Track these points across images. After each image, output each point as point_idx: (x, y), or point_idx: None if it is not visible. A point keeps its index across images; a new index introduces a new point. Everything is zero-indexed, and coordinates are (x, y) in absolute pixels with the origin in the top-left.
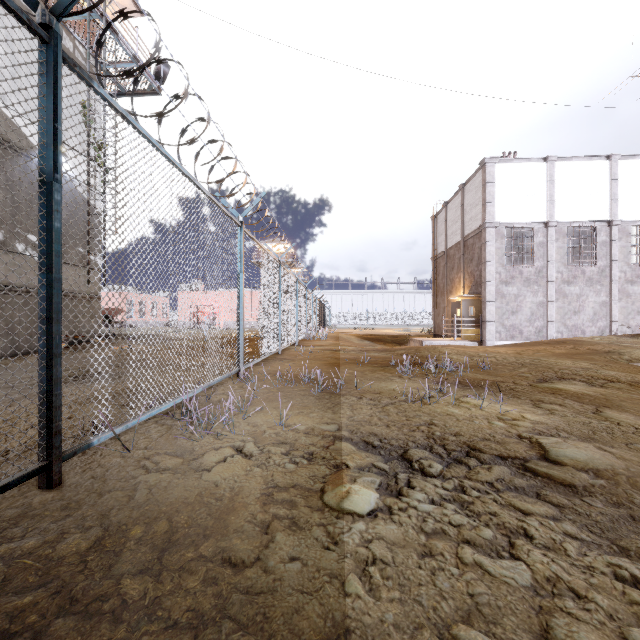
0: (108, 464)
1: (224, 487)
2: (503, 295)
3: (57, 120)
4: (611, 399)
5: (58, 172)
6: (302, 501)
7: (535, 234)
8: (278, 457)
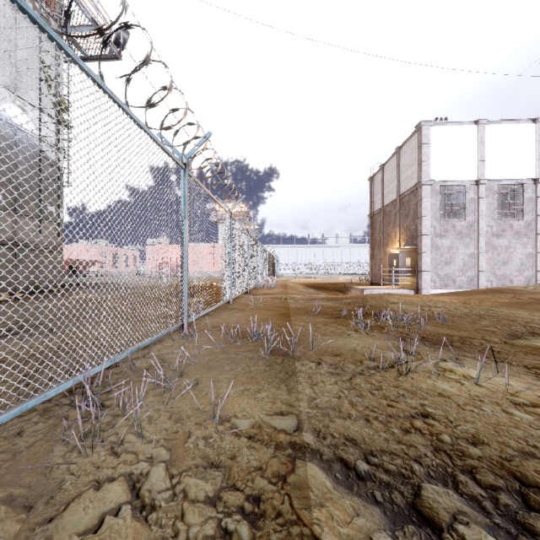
0: None
1: None
2: (437, 247)
3: None
4: None
5: None
6: None
7: (467, 191)
8: (197, 516)
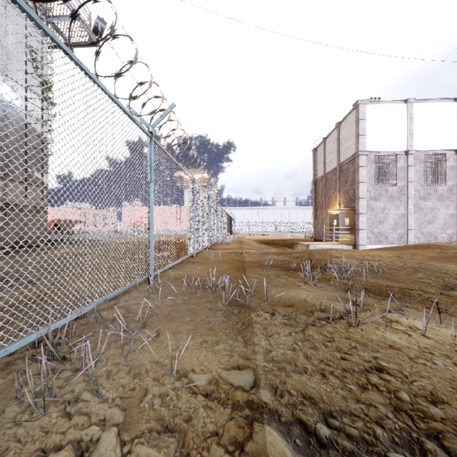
0: None
1: None
2: (372, 208)
3: None
4: None
5: None
6: None
7: (398, 160)
8: None
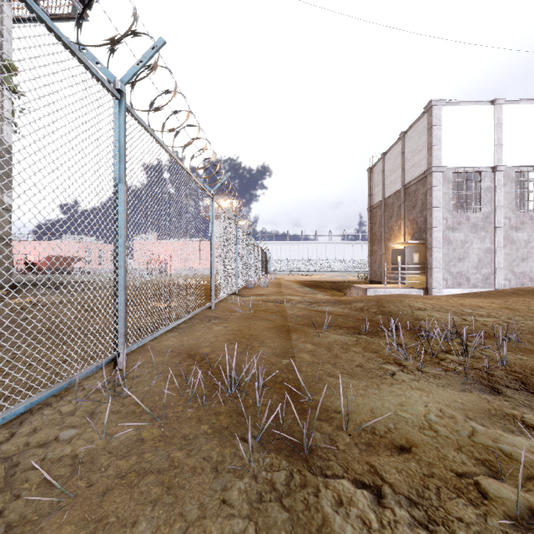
0: None
1: None
2: (450, 241)
3: None
4: None
5: None
6: None
7: (482, 179)
8: None
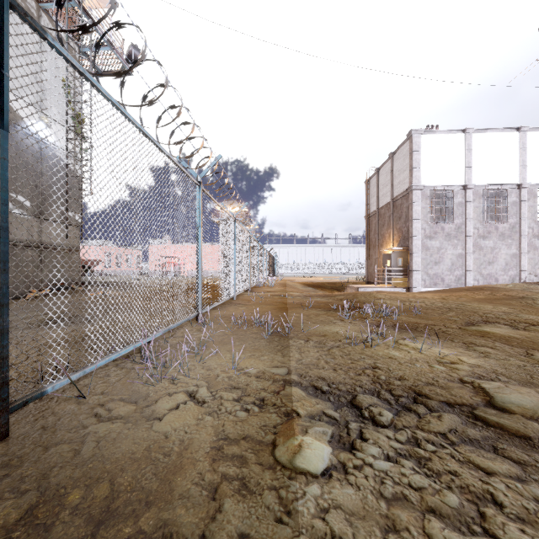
0: (61, 412)
1: (173, 440)
2: (427, 248)
3: (4, 66)
4: (537, 342)
5: (5, 119)
6: (253, 457)
7: (455, 195)
8: (230, 404)
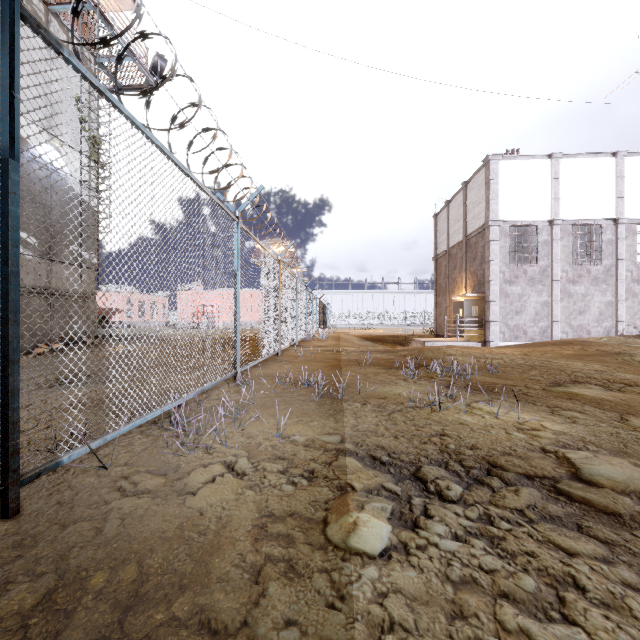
0: (79, 485)
1: (209, 517)
2: (507, 295)
3: (14, 87)
4: (633, 405)
5: (16, 148)
6: (301, 536)
7: (539, 232)
8: (274, 476)
